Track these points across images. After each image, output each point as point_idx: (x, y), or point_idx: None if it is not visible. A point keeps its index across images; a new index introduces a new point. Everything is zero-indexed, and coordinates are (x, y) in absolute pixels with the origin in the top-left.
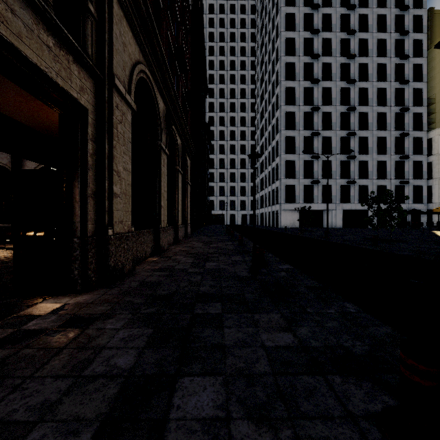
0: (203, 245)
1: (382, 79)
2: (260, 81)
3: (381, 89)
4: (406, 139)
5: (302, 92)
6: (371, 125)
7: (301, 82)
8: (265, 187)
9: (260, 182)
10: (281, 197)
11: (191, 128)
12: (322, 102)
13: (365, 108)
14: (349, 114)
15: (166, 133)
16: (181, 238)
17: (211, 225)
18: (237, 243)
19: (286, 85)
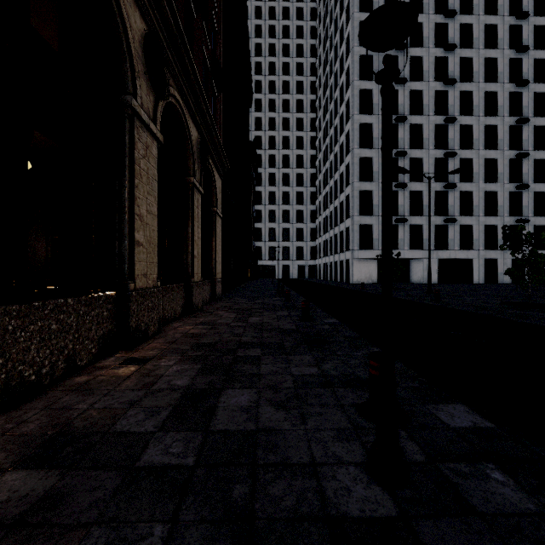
0: (236, 318)
1: (492, 79)
2: (322, 88)
3: (490, 93)
4: (524, 162)
5: None
6: (477, 142)
7: None
8: (329, 228)
9: (322, 222)
10: (354, 241)
11: (224, 133)
12: (409, 110)
13: (468, 119)
14: (447, 127)
15: (153, 92)
16: (199, 305)
17: (257, 279)
18: (297, 312)
19: (360, 87)
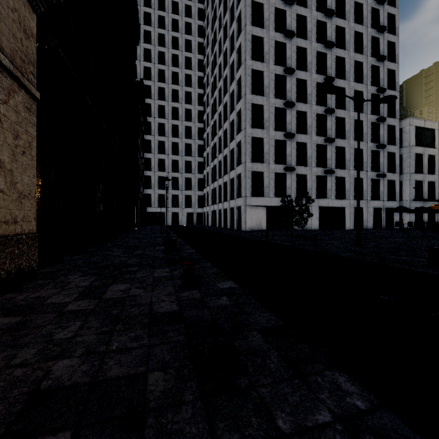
0: None
1: (358, 51)
2: (211, 44)
3: (357, 63)
4: (381, 126)
5: (273, 46)
6: (348, 104)
7: (271, 32)
8: (218, 177)
9: (211, 172)
10: (246, 188)
11: None
12: (295, 65)
13: (342, 82)
14: None
15: None
16: None
17: (146, 226)
18: None
19: (252, 32)
